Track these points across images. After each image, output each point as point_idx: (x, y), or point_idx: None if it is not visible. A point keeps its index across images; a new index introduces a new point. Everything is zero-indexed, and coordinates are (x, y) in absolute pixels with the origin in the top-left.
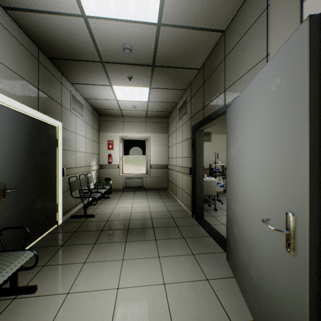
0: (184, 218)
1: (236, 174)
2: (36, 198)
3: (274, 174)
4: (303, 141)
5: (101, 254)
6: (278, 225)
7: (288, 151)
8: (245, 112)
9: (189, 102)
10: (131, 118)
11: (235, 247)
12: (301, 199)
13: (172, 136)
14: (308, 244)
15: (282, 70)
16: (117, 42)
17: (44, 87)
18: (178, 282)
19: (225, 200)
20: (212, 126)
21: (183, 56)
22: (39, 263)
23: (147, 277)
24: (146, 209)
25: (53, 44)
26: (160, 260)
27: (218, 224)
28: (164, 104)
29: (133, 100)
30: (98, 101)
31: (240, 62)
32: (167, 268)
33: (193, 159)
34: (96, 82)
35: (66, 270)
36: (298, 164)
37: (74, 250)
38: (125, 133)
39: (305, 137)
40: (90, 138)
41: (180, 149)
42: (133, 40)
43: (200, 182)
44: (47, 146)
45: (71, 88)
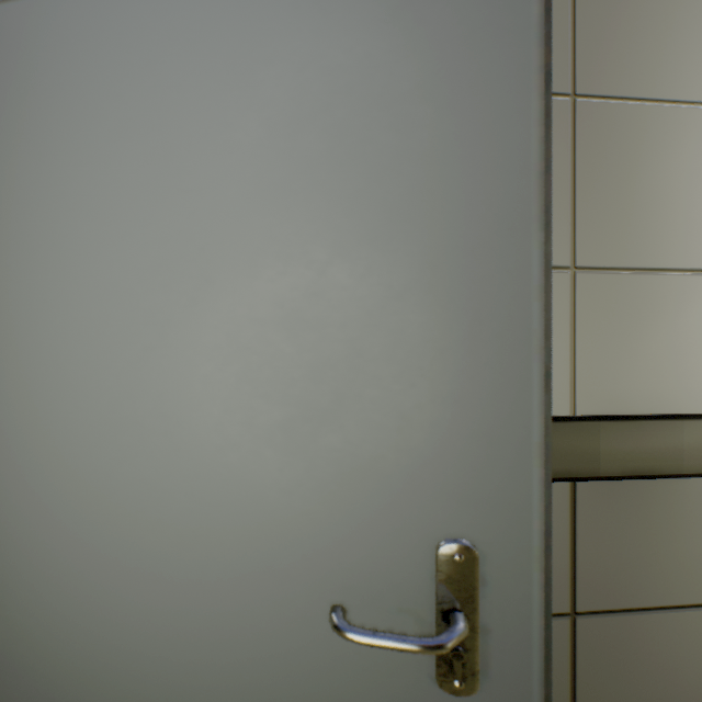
0: None
1: None
2: None
3: (352, 409)
4: (518, 289)
5: None
6: (376, 610)
7: (438, 317)
8: (87, 102)
9: None
10: None
11: None
12: (511, 483)
13: None
14: (543, 624)
15: (402, 6)
16: None
17: None
18: None
19: None
20: None
21: None
22: None
23: None
24: None
25: None
26: None
27: None
28: None
29: None
30: None
31: None
32: None
33: None
34: None
35: None
36: (493, 366)
37: None
38: None
39: (530, 275)
40: None
41: None
42: None
43: None
44: None
45: None
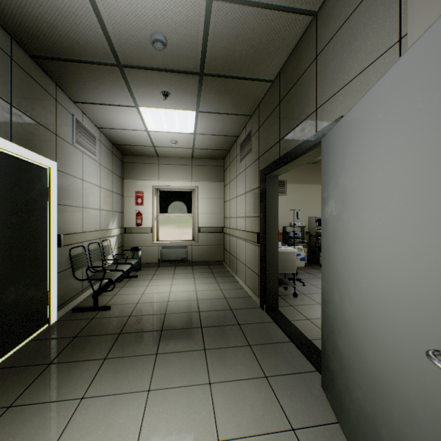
0: (249, 311)
1: (343, 247)
2: (6, 285)
3: None
4: None
5: (113, 379)
6: None
7: None
8: (364, 136)
9: (257, 133)
10: (170, 159)
11: (341, 372)
12: None
13: (230, 186)
14: None
15: None
16: (141, 29)
17: (24, 102)
18: (243, 436)
19: (308, 280)
20: (288, 172)
21: (249, 58)
22: (1, 401)
23: (189, 426)
24: (191, 296)
25: (35, 31)
26: (211, 390)
27: (301, 319)
28: (219, 138)
29: (172, 131)
30: (118, 131)
31: (345, 59)
32: (224, 407)
33: (263, 220)
34: (113, 100)
35: (48, 416)
36: None
37: (69, 373)
38: (161, 181)
39: None
40: (107, 187)
41: (242, 205)
42: (168, 26)
43: (274, 255)
44: (28, 199)
45: (75, 109)
